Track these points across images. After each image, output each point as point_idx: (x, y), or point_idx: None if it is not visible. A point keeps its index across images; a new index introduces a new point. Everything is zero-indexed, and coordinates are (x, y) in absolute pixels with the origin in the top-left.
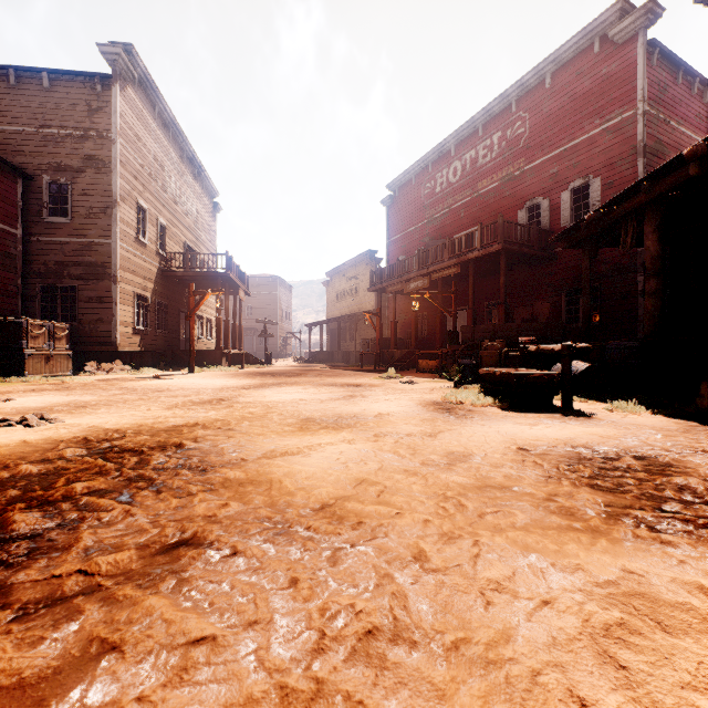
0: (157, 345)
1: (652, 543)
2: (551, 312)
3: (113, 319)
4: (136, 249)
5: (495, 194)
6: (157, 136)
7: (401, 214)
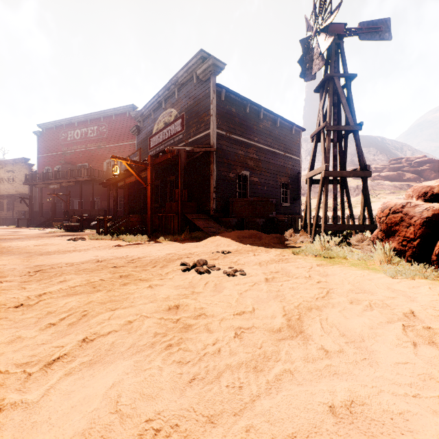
0: None
1: (56, 237)
2: None
3: None
4: None
5: (95, 151)
6: None
7: (47, 143)
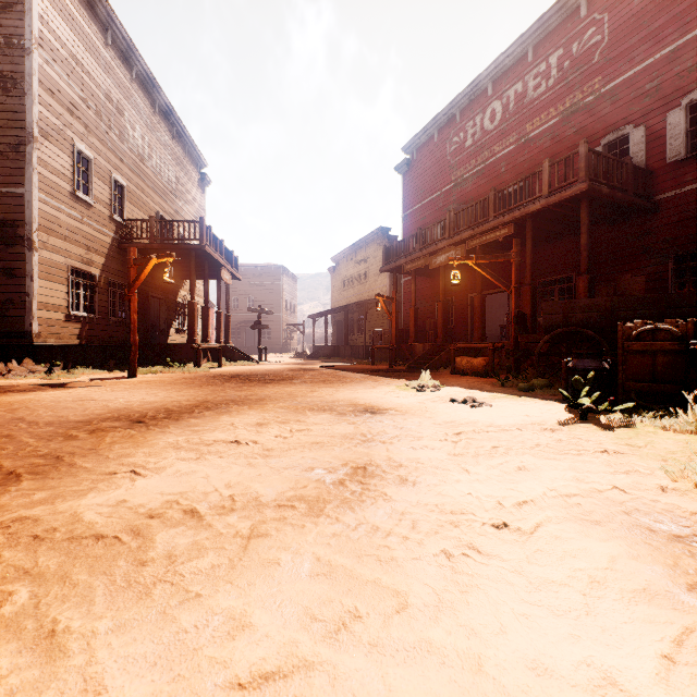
0: (111, 337)
1: None
2: (648, 288)
3: (27, 299)
4: (72, 208)
5: (552, 134)
6: (111, 69)
7: (419, 180)
